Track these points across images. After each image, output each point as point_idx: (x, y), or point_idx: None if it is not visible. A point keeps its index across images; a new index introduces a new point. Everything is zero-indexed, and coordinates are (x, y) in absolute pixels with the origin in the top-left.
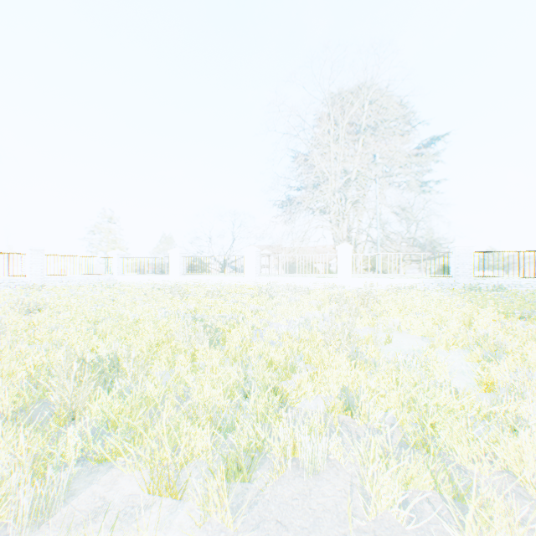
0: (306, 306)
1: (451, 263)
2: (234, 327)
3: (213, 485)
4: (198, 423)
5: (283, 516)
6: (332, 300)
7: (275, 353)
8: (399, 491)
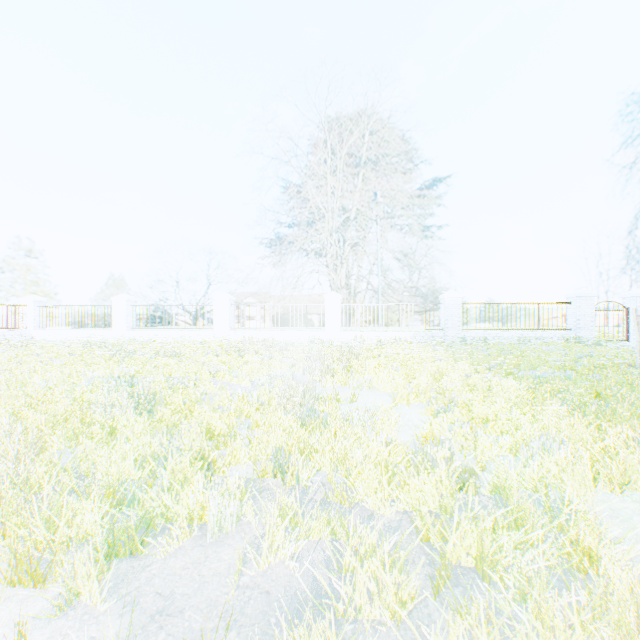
0: (278, 364)
1: (442, 315)
2: (179, 392)
3: (81, 565)
4: (85, 503)
5: (166, 587)
6: (310, 356)
7: (218, 418)
8: (300, 544)
